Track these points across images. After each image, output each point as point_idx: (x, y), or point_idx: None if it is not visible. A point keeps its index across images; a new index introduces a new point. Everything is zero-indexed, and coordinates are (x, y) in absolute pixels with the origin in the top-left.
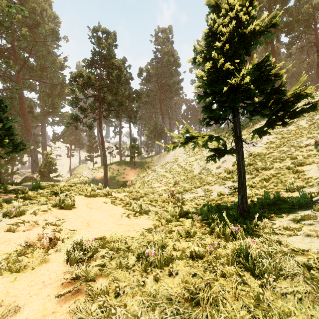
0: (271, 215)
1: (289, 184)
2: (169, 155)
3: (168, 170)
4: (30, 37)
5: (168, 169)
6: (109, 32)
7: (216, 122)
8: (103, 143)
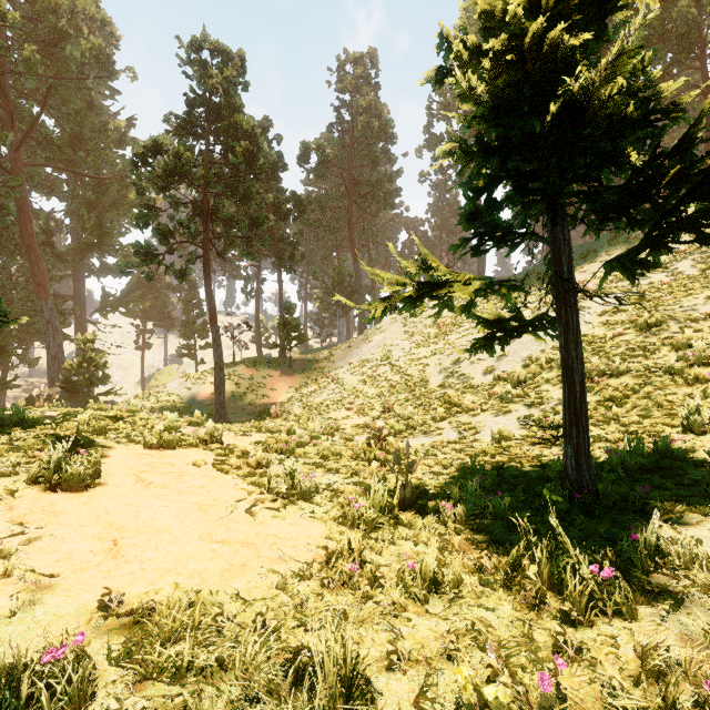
0: (673, 506)
1: (689, 412)
2: (370, 344)
3: (367, 377)
4: (46, 68)
5: (368, 376)
6: (228, 51)
7: (497, 245)
8: (214, 314)
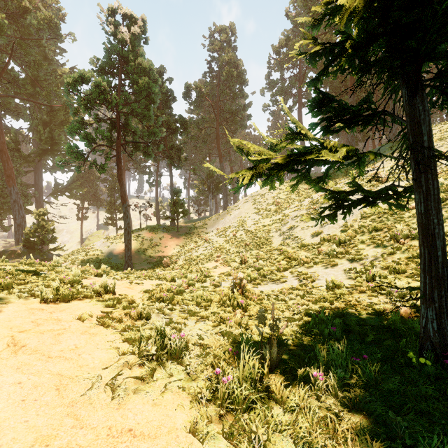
0: None
1: None
2: (230, 216)
3: (229, 239)
4: (15, 32)
5: (230, 238)
6: (134, 16)
7: (347, 125)
8: (124, 195)
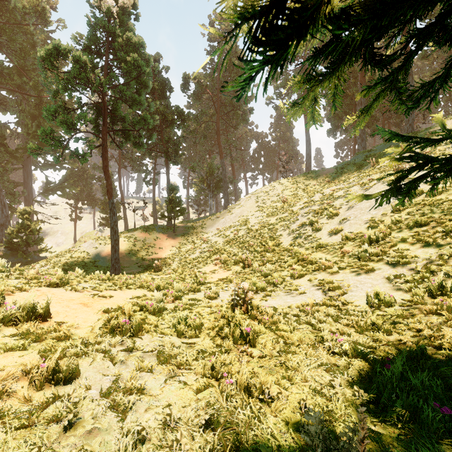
0: None
1: None
2: (231, 215)
3: (230, 239)
4: None
5: (231, 238)
6: None
7: None
8: (110, 189)
